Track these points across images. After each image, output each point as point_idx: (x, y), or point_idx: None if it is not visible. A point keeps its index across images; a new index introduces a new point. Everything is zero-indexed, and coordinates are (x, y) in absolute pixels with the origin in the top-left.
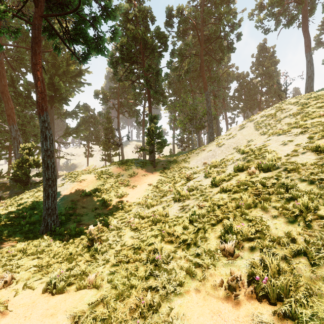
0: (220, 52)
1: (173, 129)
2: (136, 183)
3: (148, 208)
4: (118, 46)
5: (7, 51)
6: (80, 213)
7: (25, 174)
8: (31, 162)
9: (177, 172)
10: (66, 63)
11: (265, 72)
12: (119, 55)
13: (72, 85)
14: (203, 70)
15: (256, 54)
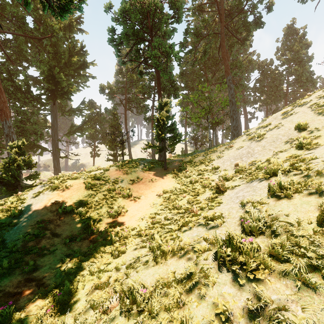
0: (244, 30)
1: (185, 126)
2: (140, 192)
3: (155, 259)
4: (119, 15)
5: (6, 42)
6: (44, 247)
7: (13, 177)
8: (20, 162)
9: (197, 176)
10: (68, 54)
11: (293, 57)
12: (122, 31)
13: (76, 80)
14: (224, 50)
15: (283, 38)
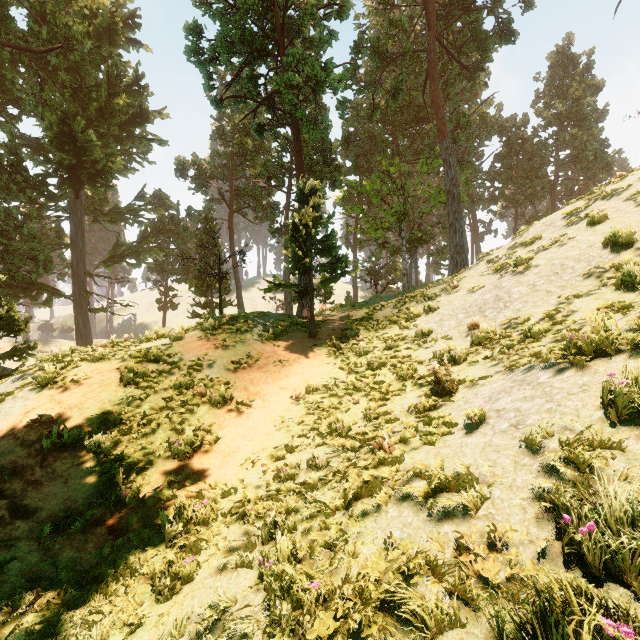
0: (475, 47)
1: (353, 247)
2: (254, 390)
3: (271, 635)
4: None
5: None
6: None
7: None
8: None
9: (384, 353)
10: (107, 90)
11: (568, 112)
12: (217, 33)
13: (126, 147)
14: (437, 86)
15: (548, 73)
